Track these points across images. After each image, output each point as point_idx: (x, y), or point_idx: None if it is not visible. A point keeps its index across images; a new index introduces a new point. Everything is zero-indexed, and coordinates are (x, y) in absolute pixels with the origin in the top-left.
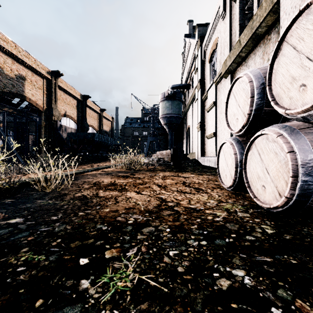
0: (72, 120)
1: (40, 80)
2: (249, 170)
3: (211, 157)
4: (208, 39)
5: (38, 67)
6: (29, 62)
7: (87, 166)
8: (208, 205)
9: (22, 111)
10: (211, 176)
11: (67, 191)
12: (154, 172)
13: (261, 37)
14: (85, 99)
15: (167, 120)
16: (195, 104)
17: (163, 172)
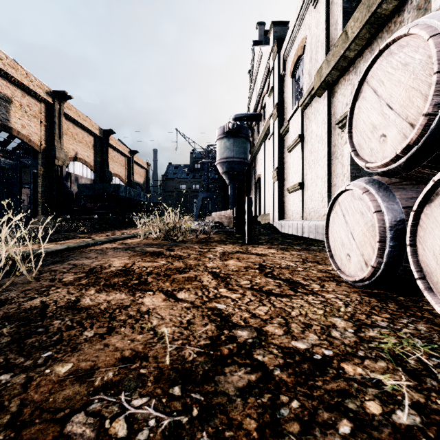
0: (86, 166)
1: (35, 104)
2: (426, 250)
3: (295, 221)
4: (290, 42)
5: (33, 85)
6: (17, 75)
7: (105, 234)
8: (337, 337)
9: (12, 153)
10: (303, 253)
11: (15, 294)
12: (208, 246)
13: (385, 21)
14: (106, 135)
15: (228, 166)
16: (268, 143)
17: (222, 246)
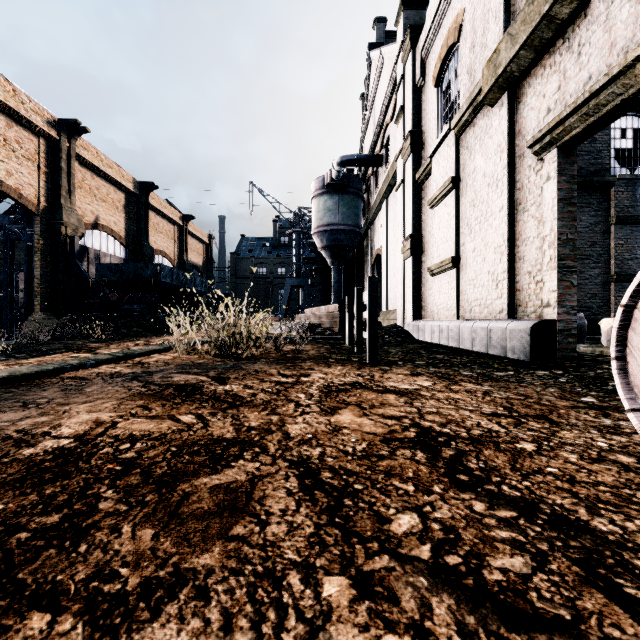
0: (113, 238)
1: (30, 139)
2: None
3: (443, 322)
4: (434, 27)
5: (24, 108)
6: None
7: (134, 343)
8: None
9: (2, 219)
10: (491, 388)
11: None
12: (295, 369)
13: None
14: (145, 190)
15: (330, 238)
16: (394, 200)
17: (323, 369)
